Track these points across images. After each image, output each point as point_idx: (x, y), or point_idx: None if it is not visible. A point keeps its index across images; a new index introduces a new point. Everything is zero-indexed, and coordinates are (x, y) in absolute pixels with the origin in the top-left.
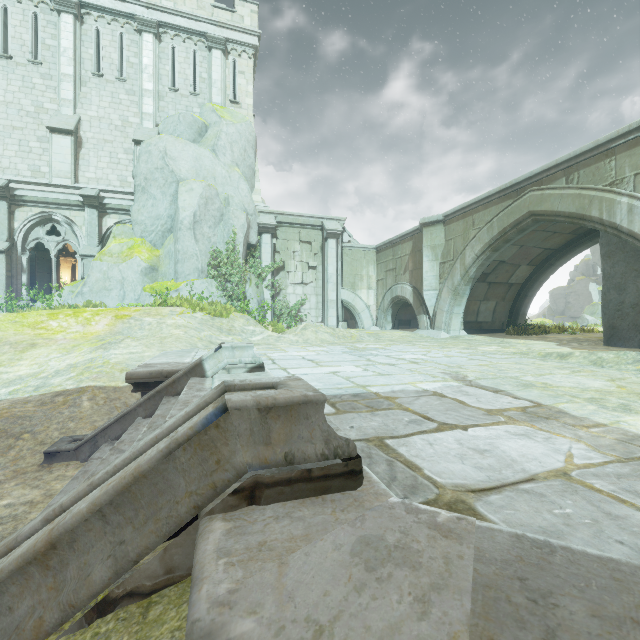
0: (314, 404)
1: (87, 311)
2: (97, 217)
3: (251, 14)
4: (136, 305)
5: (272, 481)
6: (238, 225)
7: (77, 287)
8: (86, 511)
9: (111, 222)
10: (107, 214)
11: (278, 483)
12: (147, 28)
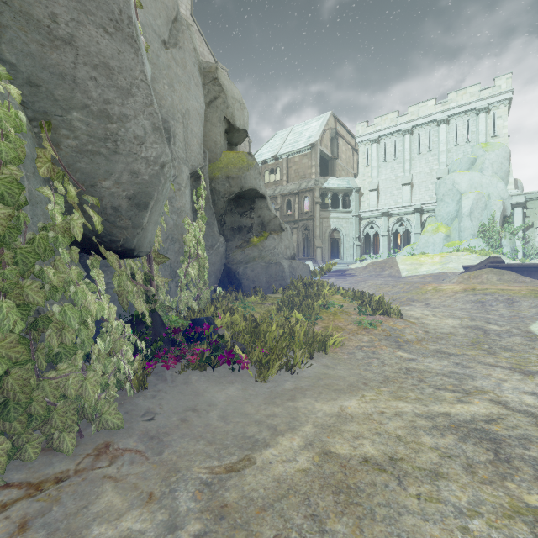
0: (499, 257)
1: (429, 255)
2: (420, 216)
3: (506, 81)
4: (444, 252)
5: (494, 262)
6: (496, 208)
7: (412, 247)
8: (477, 264)
9: (425, 217)
10: (423, 214)
11: (495, 262)
12: (442, 122)
